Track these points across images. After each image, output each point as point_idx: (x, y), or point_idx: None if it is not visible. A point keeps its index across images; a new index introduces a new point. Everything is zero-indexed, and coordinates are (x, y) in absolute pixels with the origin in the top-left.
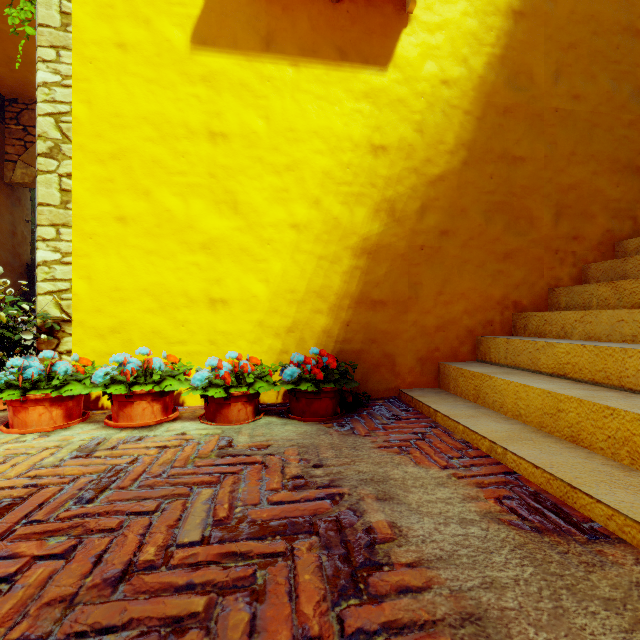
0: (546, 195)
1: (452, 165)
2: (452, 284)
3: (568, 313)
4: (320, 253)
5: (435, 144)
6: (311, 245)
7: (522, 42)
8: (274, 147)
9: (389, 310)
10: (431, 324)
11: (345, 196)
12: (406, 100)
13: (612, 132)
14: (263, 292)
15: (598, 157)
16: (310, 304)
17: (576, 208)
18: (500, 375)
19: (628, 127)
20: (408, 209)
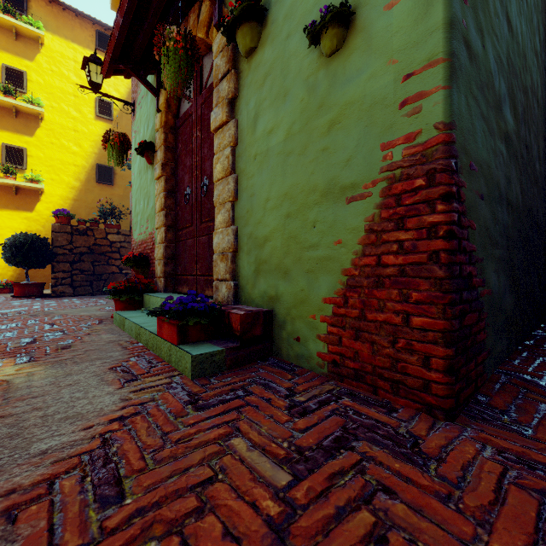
0: None
1: None
2: None
3: None
4: None
5: (49, 230)
6: None
7: (77, 207)
8: None
9: (33, 270)
10: (48, 274)
11: None
12: (39, 220)
13: None
14: None
15: None
16: (7, 269)
17: None
18: None
19: None
20: None
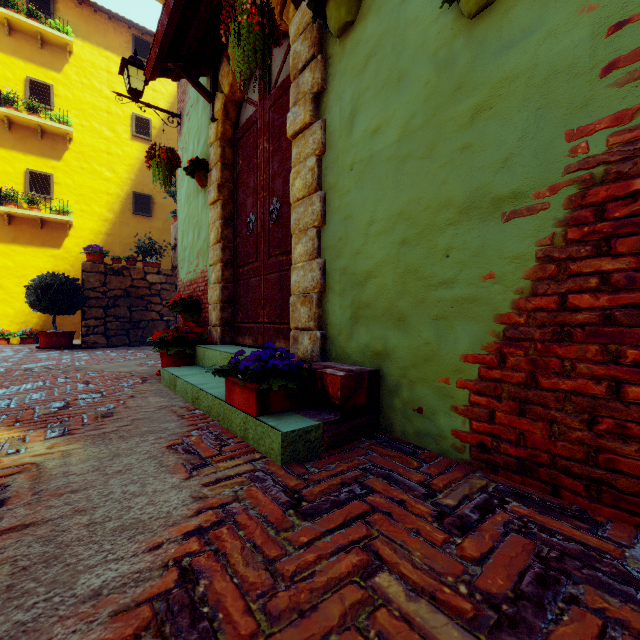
0: None
1: None
2: None
3: None
4: None
5: (78, 270)
6: None
7: (111, 242)
8: (17, 270)
9: (61, 317)
10: (77, 321)
11: None
12: (68, 258)
13: None
14: (13, 312)
15: None
16: (31, 315)
17: None
18: None
19: None
20: None
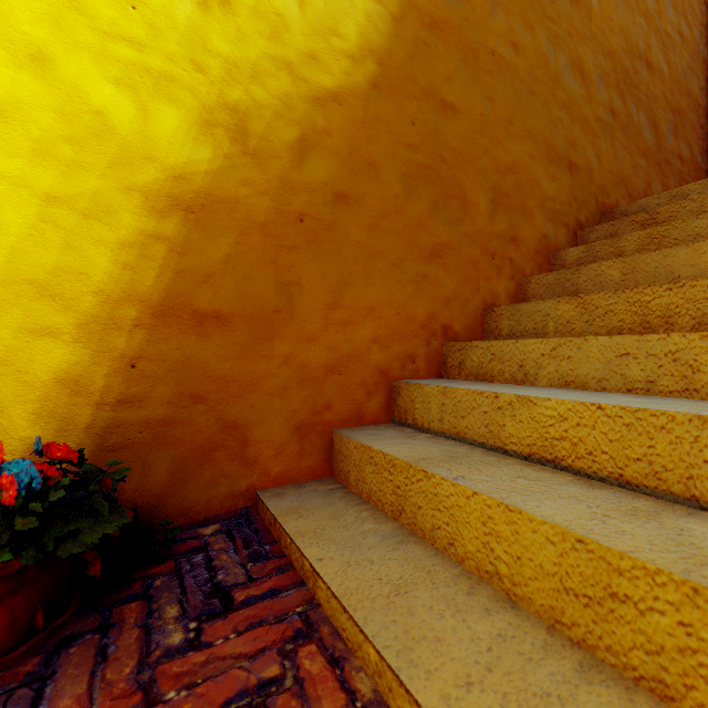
0: (482, 171)
1: (354, 81)
2: (354, 290)
3: (530, 342)
4: (50, 188)
5: (325, 32)
6: (20, 162)
7: None
8: None
9: (235, 333)
10: (318, 361)
11: (125, 68)
12: None
13: (548, 109)
14: None
15: (535, 136)
16: (17, 313)
17: (514, 199)
18: (444, 467)
19: (562, 109)
20: (275, 137)
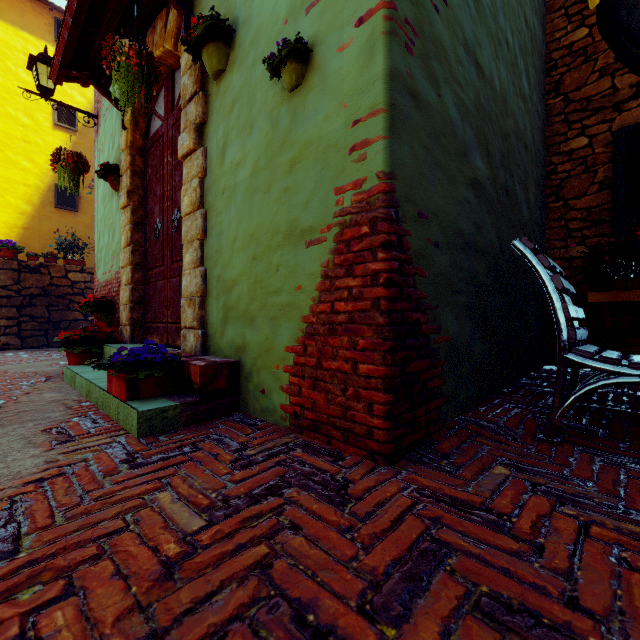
0: None
1: None
2: None
3: None
4: None
5: None
6: None
7: (29, 237)
8: None
9: None
10: None
11: None
12: None
13: None
14: None
15: None
16: None
17: None
18: None
19: None
20: None
